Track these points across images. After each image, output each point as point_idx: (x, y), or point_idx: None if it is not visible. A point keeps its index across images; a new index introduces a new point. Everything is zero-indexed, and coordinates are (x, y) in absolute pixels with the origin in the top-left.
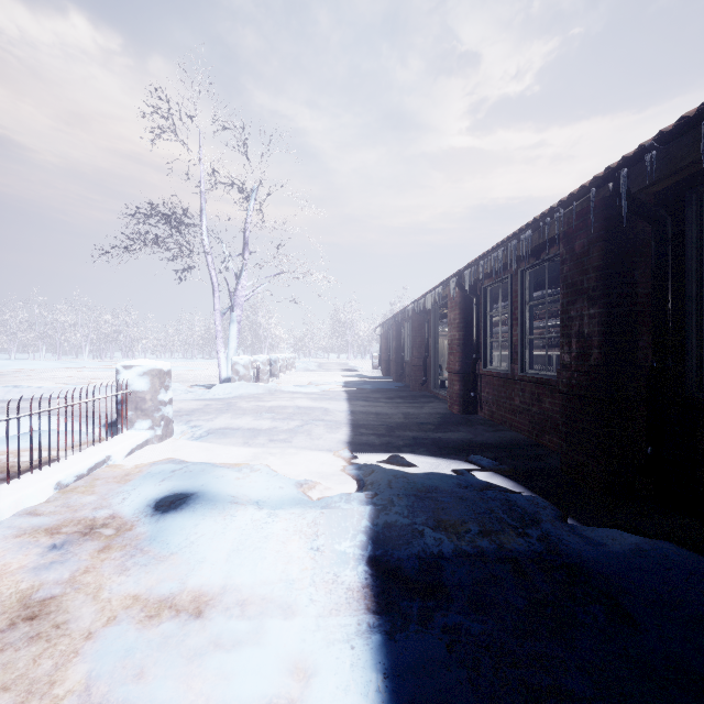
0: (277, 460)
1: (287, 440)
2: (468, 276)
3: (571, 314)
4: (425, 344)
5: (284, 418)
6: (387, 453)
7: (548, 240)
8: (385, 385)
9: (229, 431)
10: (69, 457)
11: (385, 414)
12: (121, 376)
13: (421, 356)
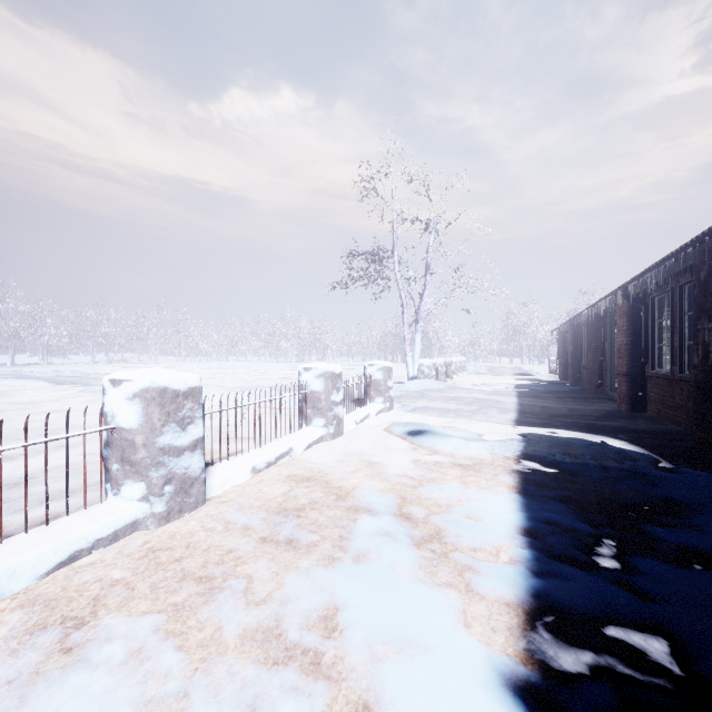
0: (464, 425)
1: (469, 416)
2: (630, 290)
3: (698, 327)
4: (600, 349)
5: (465, 404)
6: (545, 428)
7: (689, 266)
8: (558, 388)
9: (428, 409)
10: (352, 411)
11: (551, 407)
12: (367, 370)
13: (597, 360)
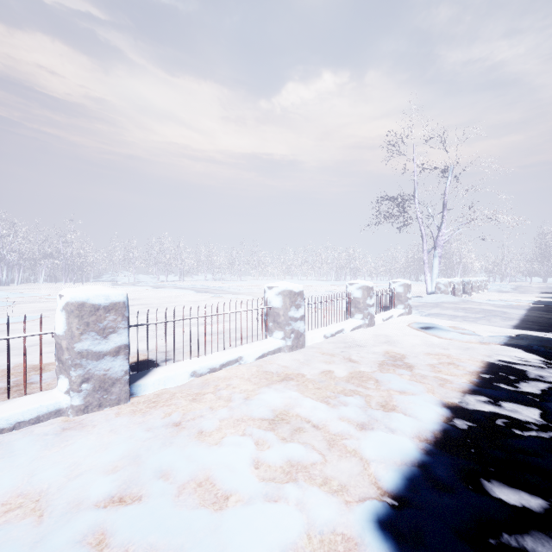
0: (467, 326)
1: (474, 321)
2: None
3: None
4: None
5: (472, 313)
6: (540, 332)
7: None
8: None
9: (440, 315)
10: (380, 313)
11: None
12: (391, 286)
13: None
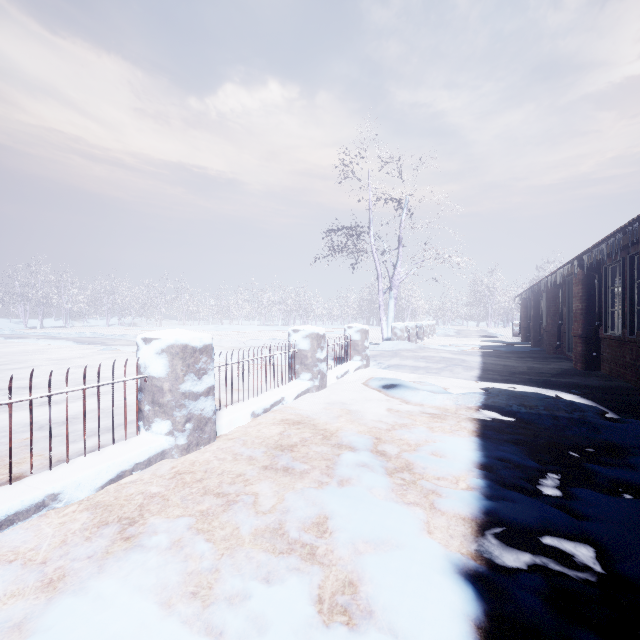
0: (433, 380)
1: (437, 373)
2: (585, 260)
3: None
4: (559, 313)
5: (433, 362)
6: (505, 384)
7: (637, 239)
8: (520, 348)
9: (400, 366)
10: (334, 368)
11: (511, 366)
12: (347, 332)
13: (555, 324)
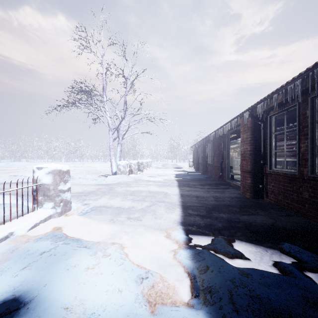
0: (129, 239)
1: (139, 218)
2: (260, 108)
3: None
4: (221, 154)
5: (139, 200)
6: (212, 236)
7: None
8: (198, 176)
9: (104, 209)
10: None
11: (202, 197)
12: (35, 174)
13: (219, 161)
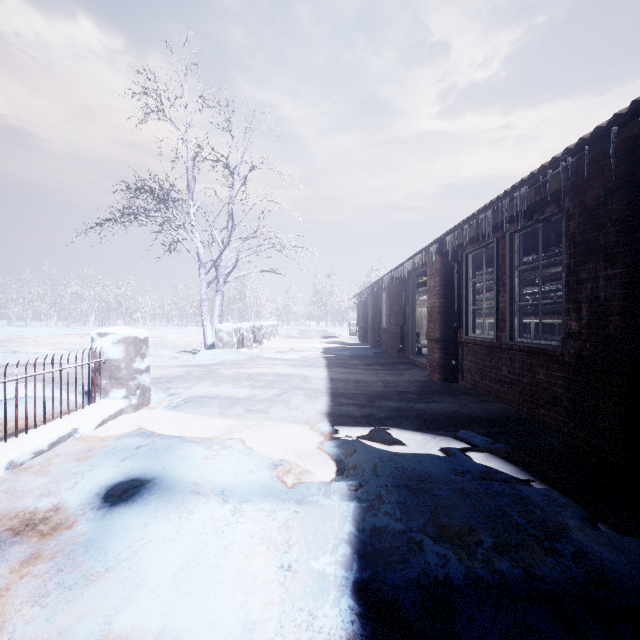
0: (252, 433)
1: (264, 410)
2: (450, 242)
3: (581, 275)
4: (402, 312)
5: (263, 386)
6: (369, 427)
7: (547, 196)
8: (363, 351)
9: (206, 400)
10: (32, 430)
11: (364, 381)
12: (96, 344)
13: (398, 324)
